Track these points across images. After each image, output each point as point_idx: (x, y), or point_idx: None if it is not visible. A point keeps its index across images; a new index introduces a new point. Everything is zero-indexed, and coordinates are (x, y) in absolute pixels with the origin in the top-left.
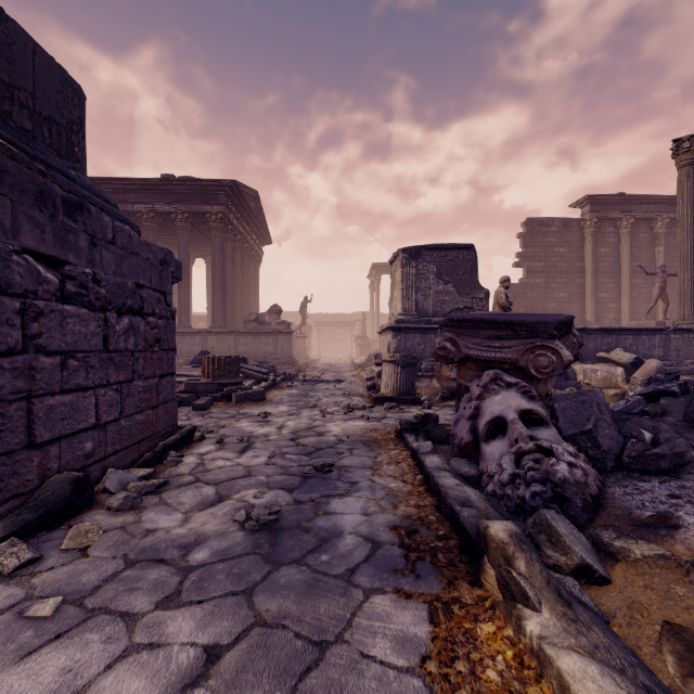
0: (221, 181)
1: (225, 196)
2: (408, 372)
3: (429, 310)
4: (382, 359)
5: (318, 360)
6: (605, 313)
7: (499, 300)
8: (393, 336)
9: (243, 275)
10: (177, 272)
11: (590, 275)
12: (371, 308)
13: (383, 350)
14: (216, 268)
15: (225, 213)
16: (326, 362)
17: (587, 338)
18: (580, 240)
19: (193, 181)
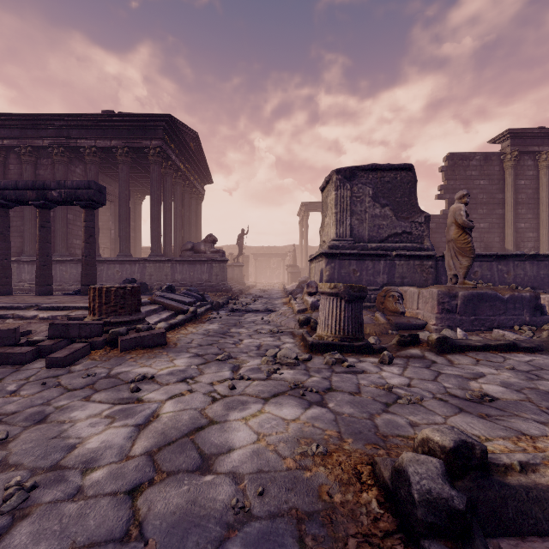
0: (158, 116)
1: (162, 132)
2: (354, 308)
3: (365, 235)
4: (319, 290)
5: (253, 286)
6: (524, 243)
7: (458, 219)
8: (326, 263)
9: (184, 210)
10: (98, 196)
11: (510, 206)
12: (300, 241)
13: (314, 278)
14: (154, 200)
15: (162, 147)
16: (261, 288)
17: (538, 265)
18: (500, 173)
19: (131, 116)
